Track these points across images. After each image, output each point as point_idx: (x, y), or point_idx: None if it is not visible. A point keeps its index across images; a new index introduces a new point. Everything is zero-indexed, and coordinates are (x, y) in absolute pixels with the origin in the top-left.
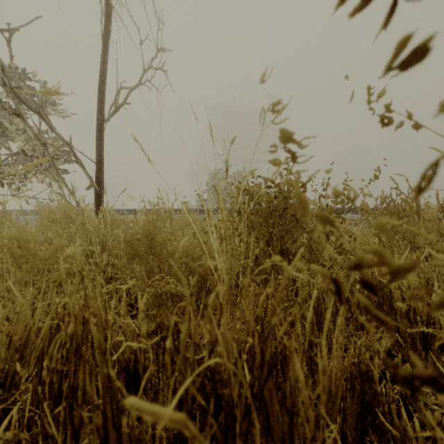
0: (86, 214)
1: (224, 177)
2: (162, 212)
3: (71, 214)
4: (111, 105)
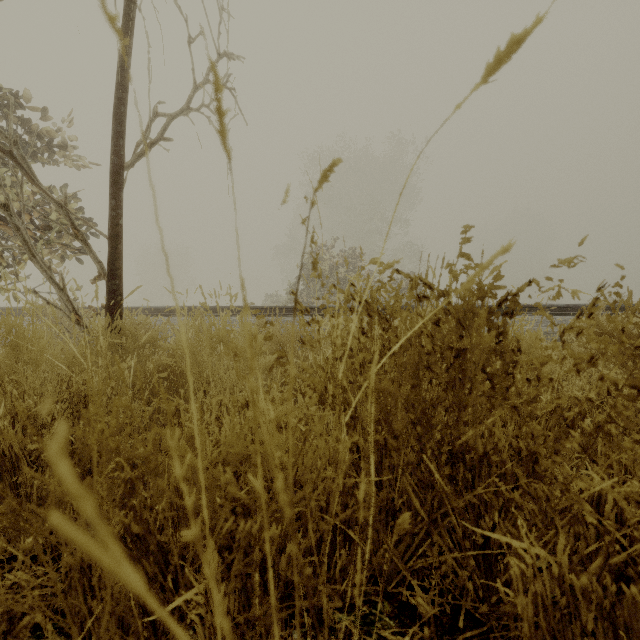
0: (42, 342)
1: (328, 256)
2: (207, 330)
3: (20, 341)
4: (138, 142)
